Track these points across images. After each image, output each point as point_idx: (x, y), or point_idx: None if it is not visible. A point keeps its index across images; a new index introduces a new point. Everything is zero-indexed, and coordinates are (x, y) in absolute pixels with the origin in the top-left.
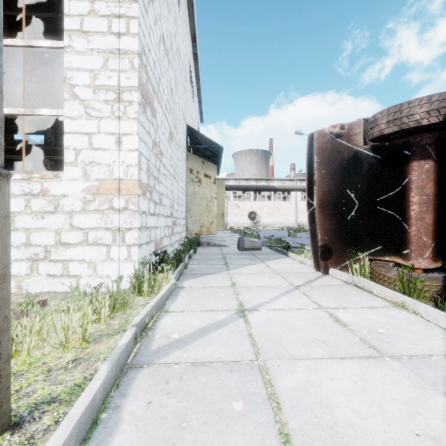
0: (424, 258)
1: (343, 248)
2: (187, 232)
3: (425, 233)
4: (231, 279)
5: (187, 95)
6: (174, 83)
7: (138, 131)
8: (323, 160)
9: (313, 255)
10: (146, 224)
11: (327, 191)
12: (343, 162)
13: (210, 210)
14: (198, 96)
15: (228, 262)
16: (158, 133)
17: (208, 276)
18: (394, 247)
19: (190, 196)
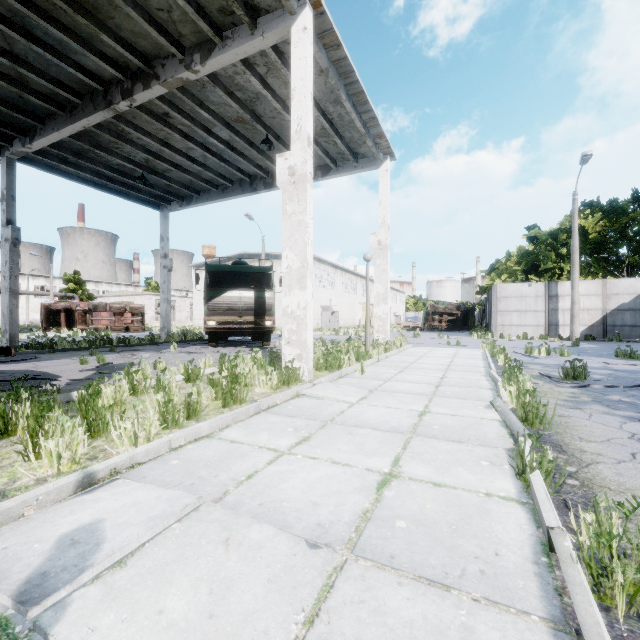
0: (64, 328)
1: (50, 328)
2: None
3: (64, 324)
4: None
5: None
6: None
7: None
8: (45, 309)
9: (43, 330)
10: None
11: (46, 316)
12: (50, 310)
13: None
14: None
15: None
16: None
17: None
18: (60, 327)
19: None
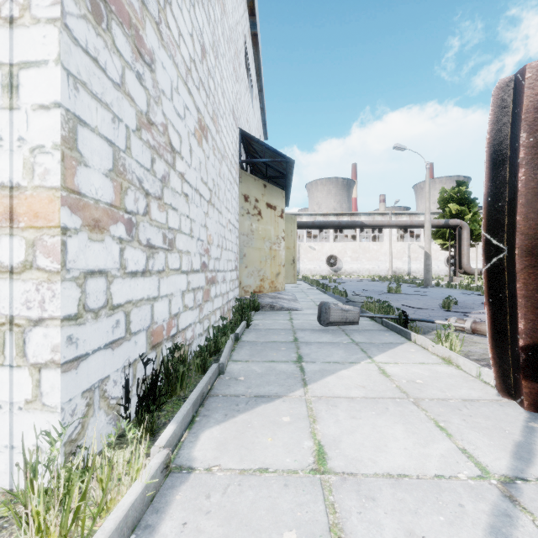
0: None
1: None
2: (241, 289)
3: None
4: (312, 429)
5: (240, 86)
6: (211, 45)
7: (60, 54)
8: None
9: (496, 361)
10: (110, 298)
11: None
12: None
13: (274, 255)
14: (260, 101)
15: (303, 354)
16: (162, 106)
17: (261, 408)
18: None
19: (245, 235)
